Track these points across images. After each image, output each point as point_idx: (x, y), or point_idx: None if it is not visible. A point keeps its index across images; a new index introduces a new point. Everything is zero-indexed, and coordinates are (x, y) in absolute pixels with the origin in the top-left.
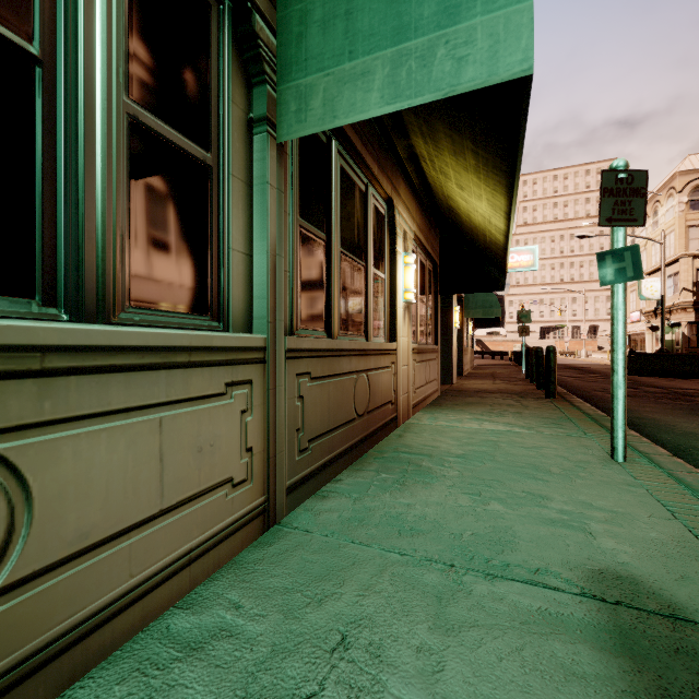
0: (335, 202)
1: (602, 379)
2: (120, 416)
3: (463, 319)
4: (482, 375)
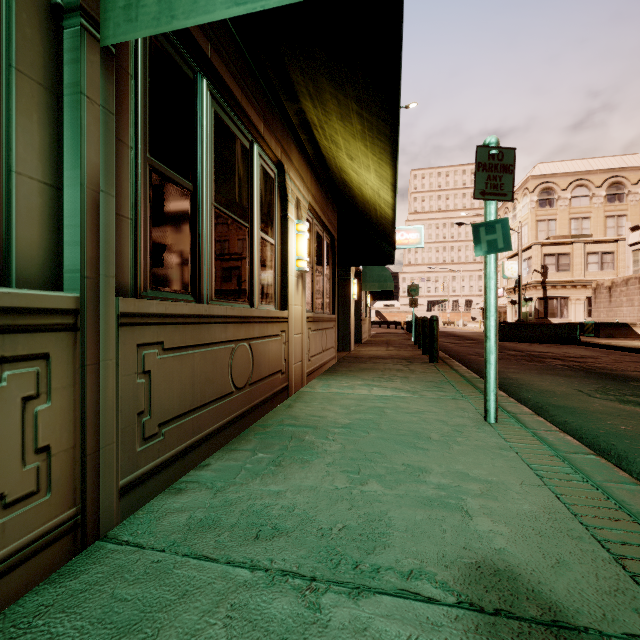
0: (207, 150)
1: (475, 344)
2: None
3: (361, 291)
4: (378, 342)
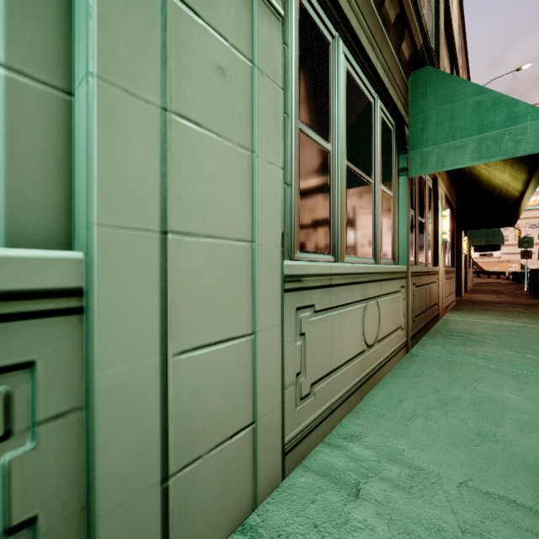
0: (417, 192)
1: None
2: (387, 295)
3: (467, 246)
4: (484, 290)
